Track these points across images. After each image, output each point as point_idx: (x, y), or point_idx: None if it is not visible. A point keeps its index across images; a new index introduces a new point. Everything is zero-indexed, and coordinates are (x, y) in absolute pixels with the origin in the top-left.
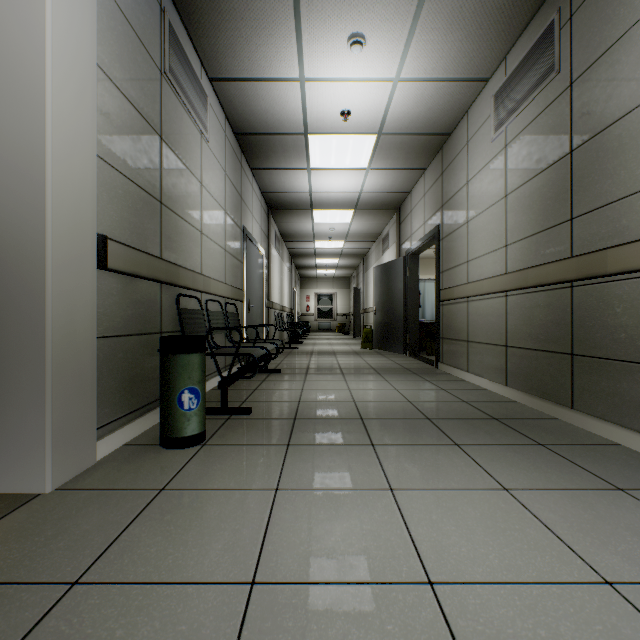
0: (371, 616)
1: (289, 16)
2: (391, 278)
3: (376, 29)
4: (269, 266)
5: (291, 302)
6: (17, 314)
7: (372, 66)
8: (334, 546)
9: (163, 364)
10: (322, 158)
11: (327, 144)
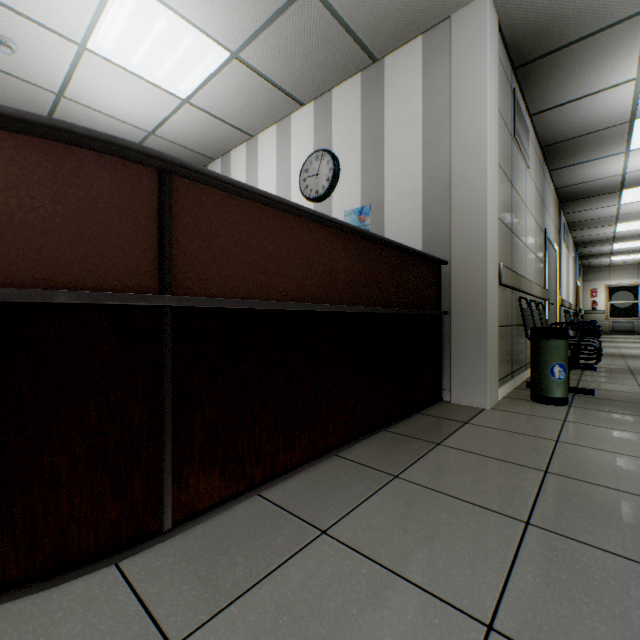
0: None
1: (634, 37)
2: None
3: None
4: (559, 262)
5: (574, 298)
6: (470, 312)
7: None
8: None
9: (536, 346)
10: None
11: None
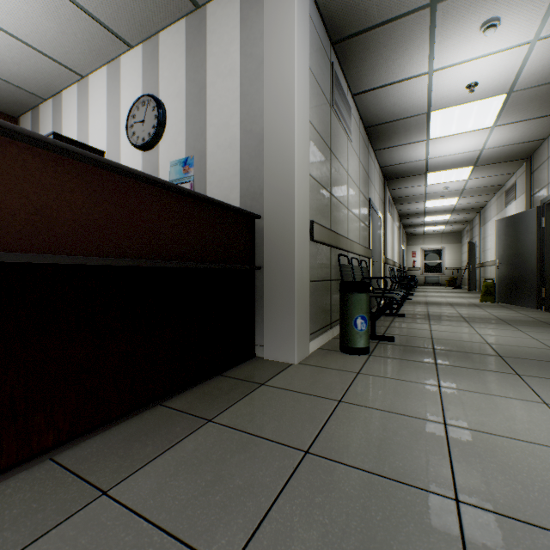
0: (543, 457)
1: (424, 30)
2: (519, 230)
3: (512, 7)
4: (385, 228)
5: (399, 258)
6: (280, 267)
7: (505, 38)
8: (500, 421)
9: (343, 299)
10: (442, 128)
11: (449, 115)
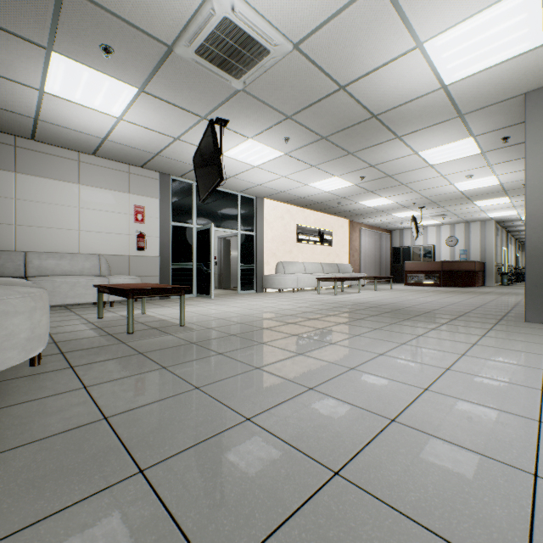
0: None
1: (520, 221)
2: None
3: None
4: (507, 252)
5: (515, 262)
6: (490, 271)
7: None
8: None
9: (501, 276)
10: None
11: None
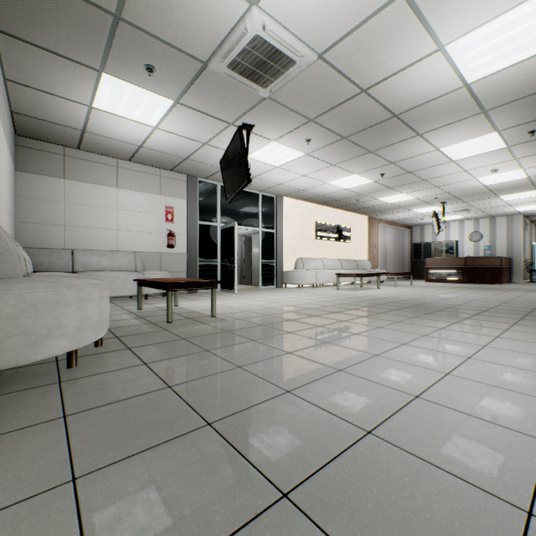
0: None
1: None
2: None
3: None
4: None
5: None
6: (517, 267)
7: None
8: None
9: (530, 273)
10: None
11: None
